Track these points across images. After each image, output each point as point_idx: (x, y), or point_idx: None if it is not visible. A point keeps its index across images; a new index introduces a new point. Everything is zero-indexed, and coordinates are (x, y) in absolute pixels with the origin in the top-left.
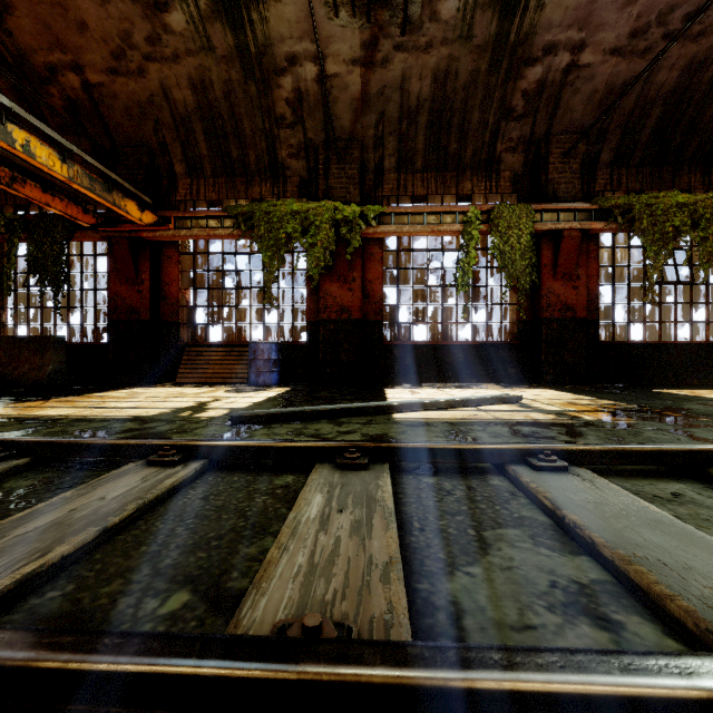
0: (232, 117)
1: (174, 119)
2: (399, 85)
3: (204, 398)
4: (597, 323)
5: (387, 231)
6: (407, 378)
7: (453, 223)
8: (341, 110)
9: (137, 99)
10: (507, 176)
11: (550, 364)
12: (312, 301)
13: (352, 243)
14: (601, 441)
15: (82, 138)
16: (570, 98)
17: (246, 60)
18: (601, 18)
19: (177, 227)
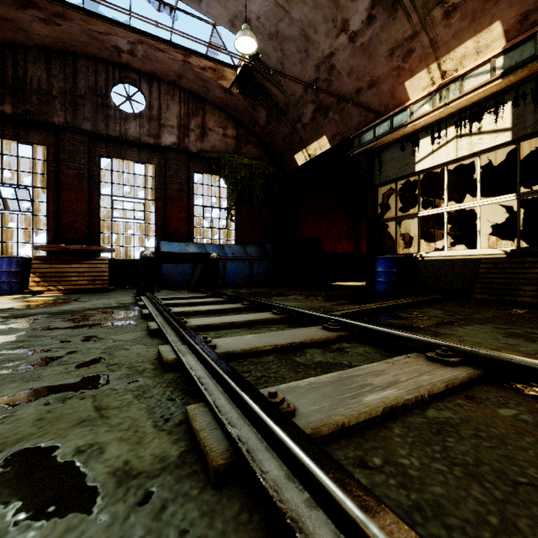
0: None
1: None
2: None
3: None
4: None
5: None
6: None
7: None
8: None
9: None
10: None
11: None
12: None
13: None
14: (76, 344)
15: None
16: None
17: None
18: None
19: None
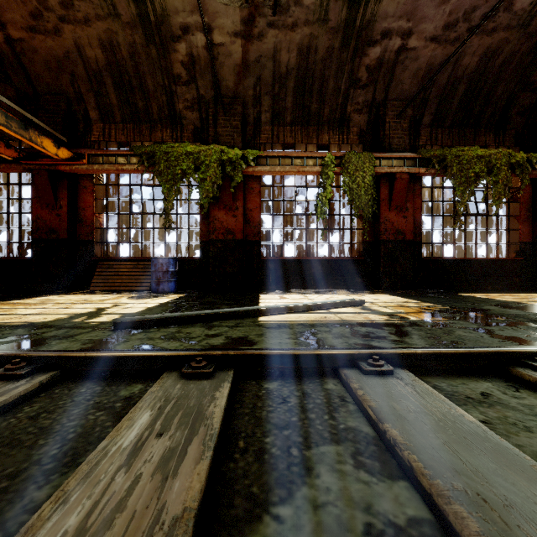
0: (137, 74)
1: (87, 73)
2: (272, 55)
3: (106, 304)
4: (421, 244)
5: (263, 170)
6: (279, 285)
7: (314, 165)
8: (226, 73)
9: (55, 54)
10: (355, 131)
11: (387, 275)
12: (204, 225)
13: (235, 179)
14: (422, 340)
15: (7, 85)
16: (401, 73)
17: (147, 27)
18: (423, 12)
19: (91, 162)
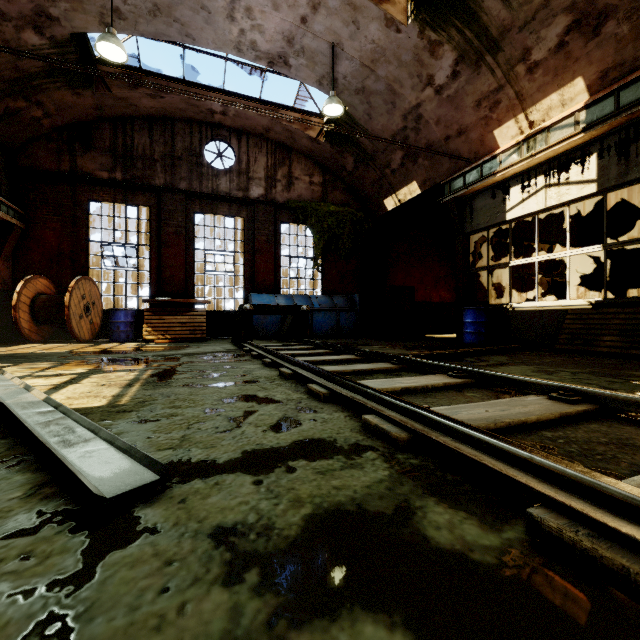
0: None
1: None
2: None
3: None
4: None
5: None
6: None
7: None
8: None
9: None
10: None
11: None
12: None
13: None
14: (223, 369)
15: None
16: None
17: None
18: None
19: None
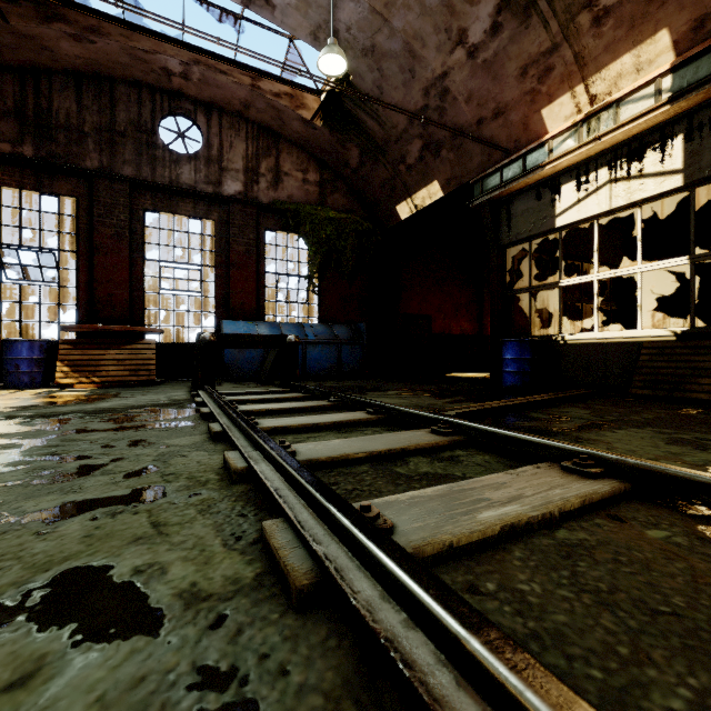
0: None
1: None
2: None
3: None
4: None
5: None
6: None
7: None
8: None
9: None
10: None
11: None
12: None
13: None
14: (121, 450)
15: None
16: None
17: None
18: None
19: None
